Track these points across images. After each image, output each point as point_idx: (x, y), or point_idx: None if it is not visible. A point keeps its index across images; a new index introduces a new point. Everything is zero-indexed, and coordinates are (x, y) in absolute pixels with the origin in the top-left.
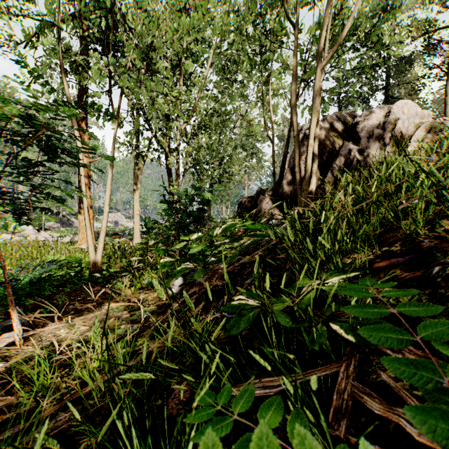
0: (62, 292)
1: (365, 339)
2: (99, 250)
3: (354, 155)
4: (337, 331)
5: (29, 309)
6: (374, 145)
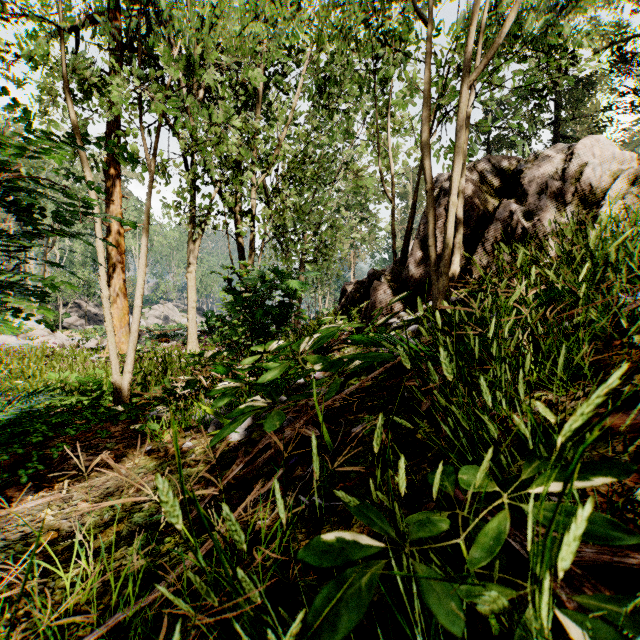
0: (64, 436)
1: None
2: (128, 366)
3: (518, 219)
4: None
5: (5, 467)
6: (548, 204)
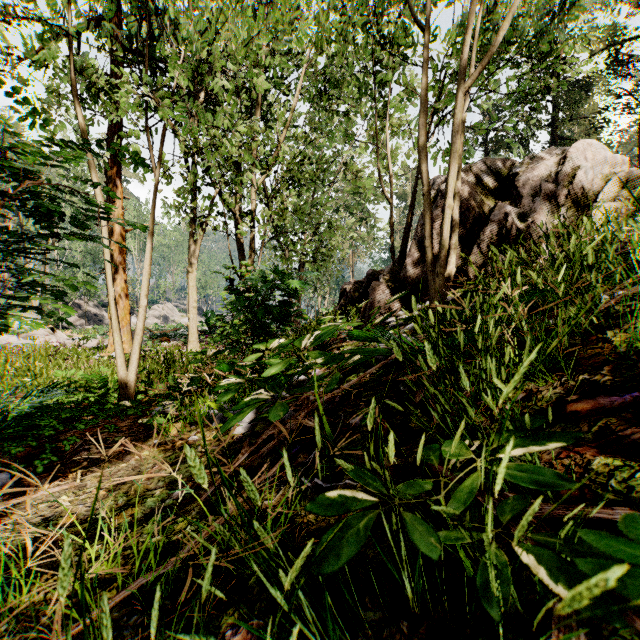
0: (73, 430)
1: (598, 600)
2: (133, 364)
3: (513, 221)
4: (533, 571)
5: (20, 459)
6: (542, 207)
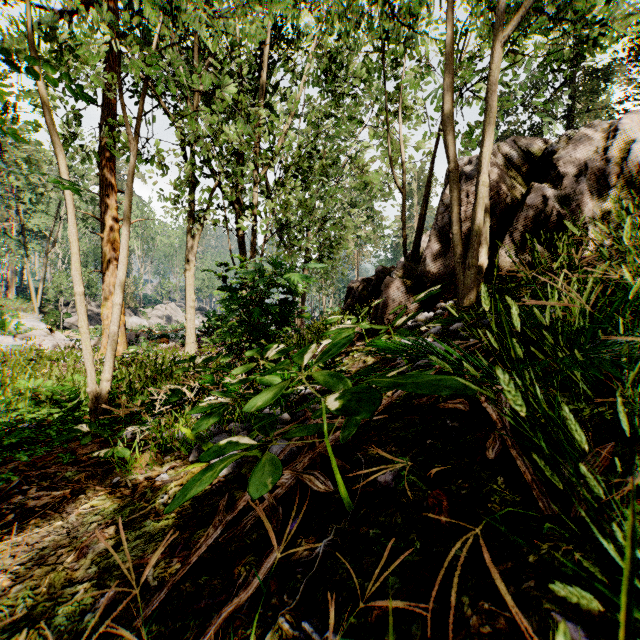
0: (16, 462)
1: None
2: (106, 374)
3: (553, 205)
4: None
5: None
6: (588, 188)
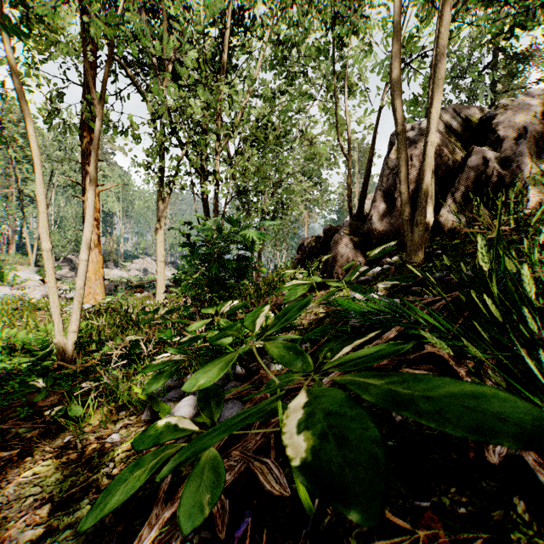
0: None
1: None
2: (72, 325)
3: (494, 166)
4: None
5: None
6: (527, 150)
